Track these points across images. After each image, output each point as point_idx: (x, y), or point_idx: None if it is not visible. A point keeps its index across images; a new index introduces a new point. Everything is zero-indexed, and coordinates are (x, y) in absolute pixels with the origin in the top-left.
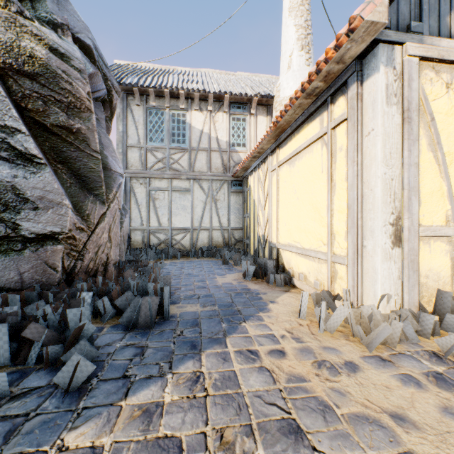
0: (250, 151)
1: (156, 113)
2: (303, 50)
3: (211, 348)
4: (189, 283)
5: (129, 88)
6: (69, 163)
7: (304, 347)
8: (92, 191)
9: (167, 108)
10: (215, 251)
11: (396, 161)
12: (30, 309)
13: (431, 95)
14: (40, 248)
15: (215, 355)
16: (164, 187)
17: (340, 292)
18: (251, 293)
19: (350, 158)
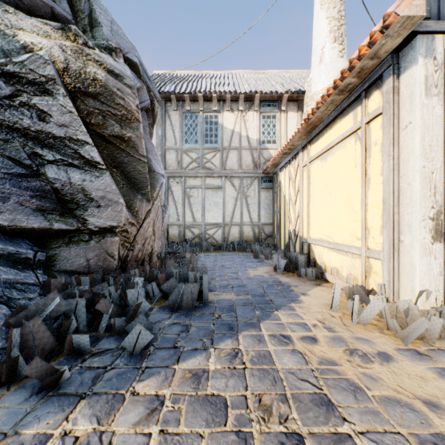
0: (280, 147)
1: (191, 117)
2: (335, 41)
3: (246, 331)
4: (223, 274)
5: (167, 95)
6: (121, 167)
7: (336, 336)
8: (140, 190)
9: (201, 111)
10: (245, 245)
11: (437, 154)
12: (96, 289)
13: None
14: (102, 239)
15: (250, 336)
16: (198, 185)
17: (375, 287)
18: (282, 285)
19: (385, 152)
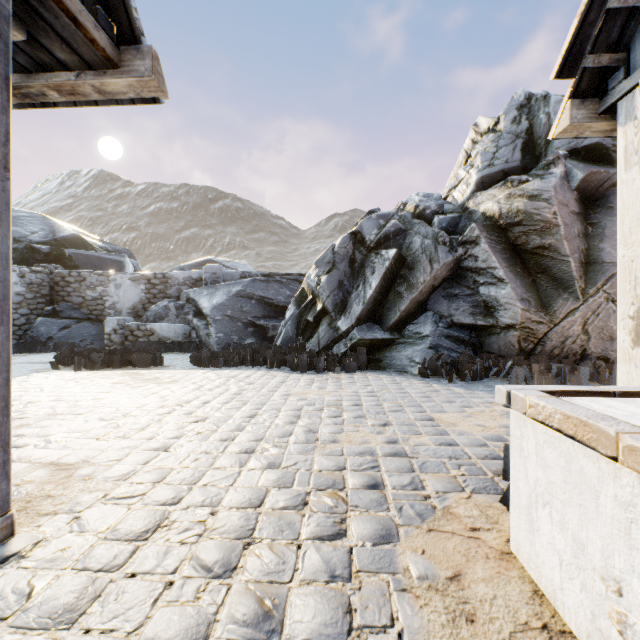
0: None
1: None
2: None
3: None
4: None
5: None
6: (546, 271)
7: None
8: (566, 289)
9: None
10: None
11: (638, 236)
12: (487, 363)
13: None
14: (507, 333)
15: None
16: None
17: None
18: None
19: None
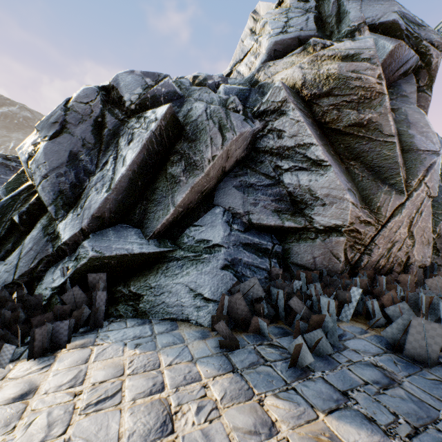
0: None
1: None
2: None
3: None
4: None
5: None
6: (360, 157)
7: None
8: (386, 180)
9: None
10: None
11: None
12: (311, 287)
13: None
14: (326, 239)
15: None
16: None
17: None
18: None
19: None
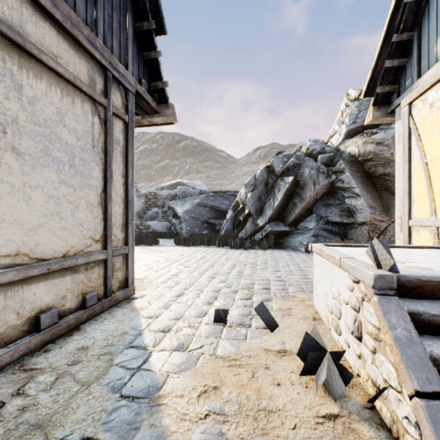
0: None
1: None
2: None
3: None
4: None
5: None
6: (388, 189)
7: None
8: None
9: None
10: None
11: (402, 177)
12: None
13: (420, 121)
14: (361, 227)
15: None
16: None
17: None
18: None
19: None
